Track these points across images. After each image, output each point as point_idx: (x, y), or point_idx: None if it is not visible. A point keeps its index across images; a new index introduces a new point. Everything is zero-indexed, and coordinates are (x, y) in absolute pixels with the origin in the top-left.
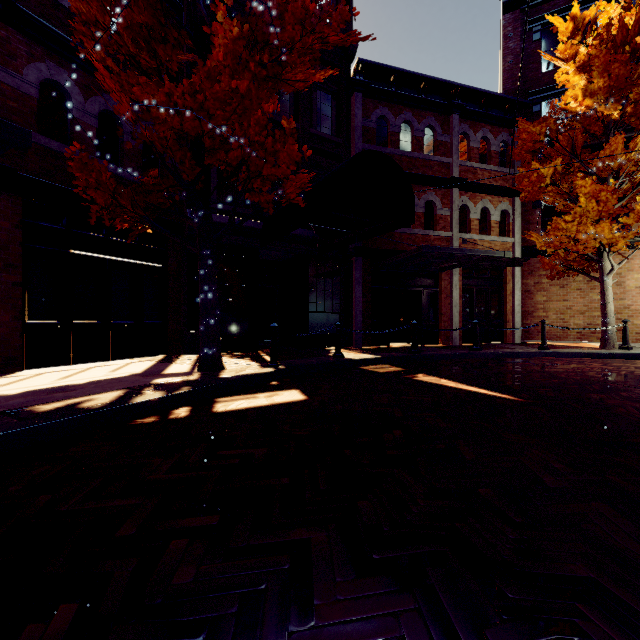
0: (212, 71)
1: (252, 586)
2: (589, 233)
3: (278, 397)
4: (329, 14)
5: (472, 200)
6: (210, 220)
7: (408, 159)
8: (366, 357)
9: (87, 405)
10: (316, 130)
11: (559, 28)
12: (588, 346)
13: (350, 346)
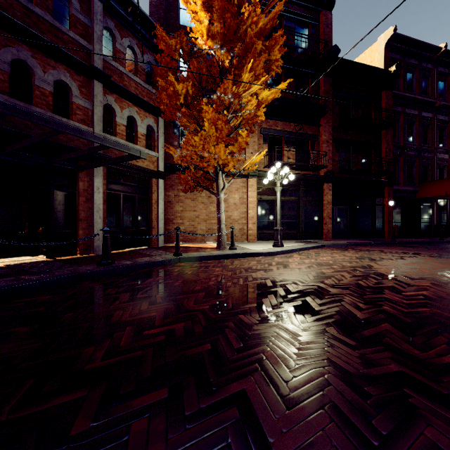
0: None
1: None
2: (211, 152)
3: None
4: None
5: (118, 103)
6: None
7: (25, 9)
8: None
9: None
10: None
11: None
12: (209, 247)
13: None
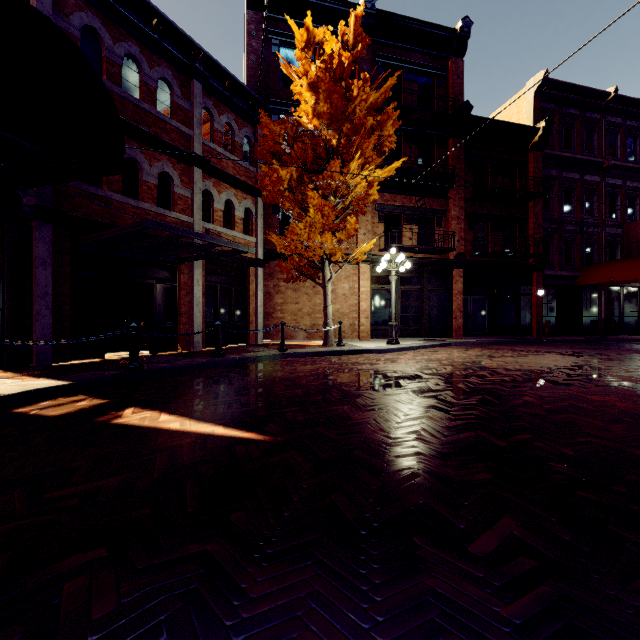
0: None
1: None
2: (317, 242)
3: None
4: None
5: (216, 188)
6: None
7: (135, 107)
8: (35, 387)
9: None
10: None
11: (296, 34)
12: (314, 344)
13: (28, 364)
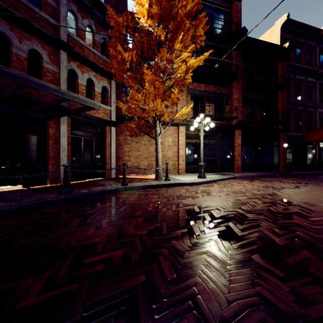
0: None
1: None
2: (150, 106)
3: None
4: None
5: (80, 69)
6: None
7: None
8: None
9: None
10: None
11: None
12: (149, 178)
13: None
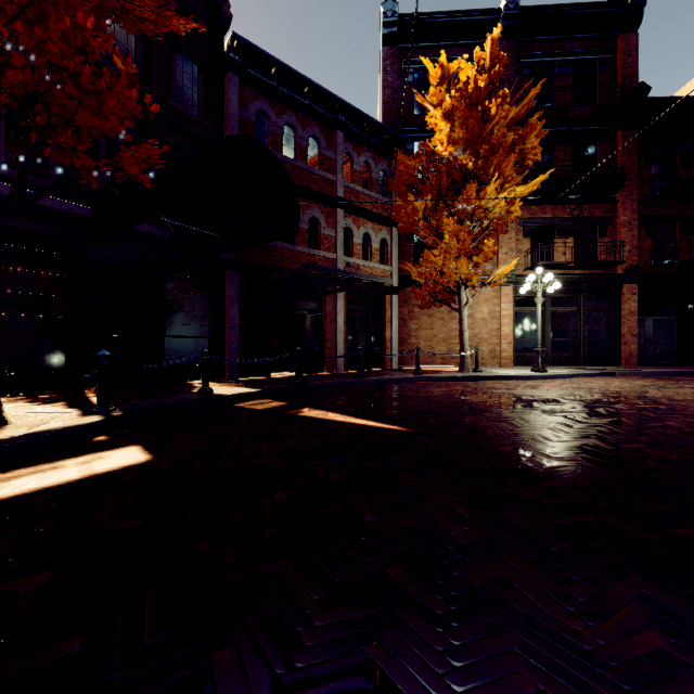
0: None
1: None
2: (452, 268)
3: (101, 462)
4: None
5: (355, 224)
6: None
7: (292, 167)
8: (242, 391)
9: None
10: (177, 103)
11: (430, 72)
12: (450, 370)
13: (223, 378)
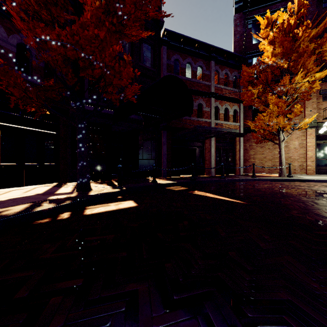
0: (83, 23)
1: (101, 325)
2: (274, 122)
3: (121, 205)
4: (149, 1)
5: (220, 104)
6: (83, 108)
7: (189, 82)
8: (168, 182)
9: (5, 213)
10: (142, 64)
11: (261, 22)
12: (273, 176)
13: (160, 177)
